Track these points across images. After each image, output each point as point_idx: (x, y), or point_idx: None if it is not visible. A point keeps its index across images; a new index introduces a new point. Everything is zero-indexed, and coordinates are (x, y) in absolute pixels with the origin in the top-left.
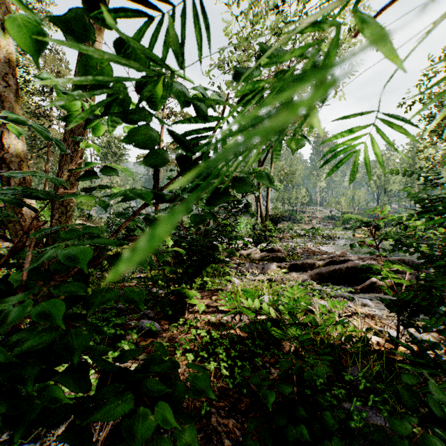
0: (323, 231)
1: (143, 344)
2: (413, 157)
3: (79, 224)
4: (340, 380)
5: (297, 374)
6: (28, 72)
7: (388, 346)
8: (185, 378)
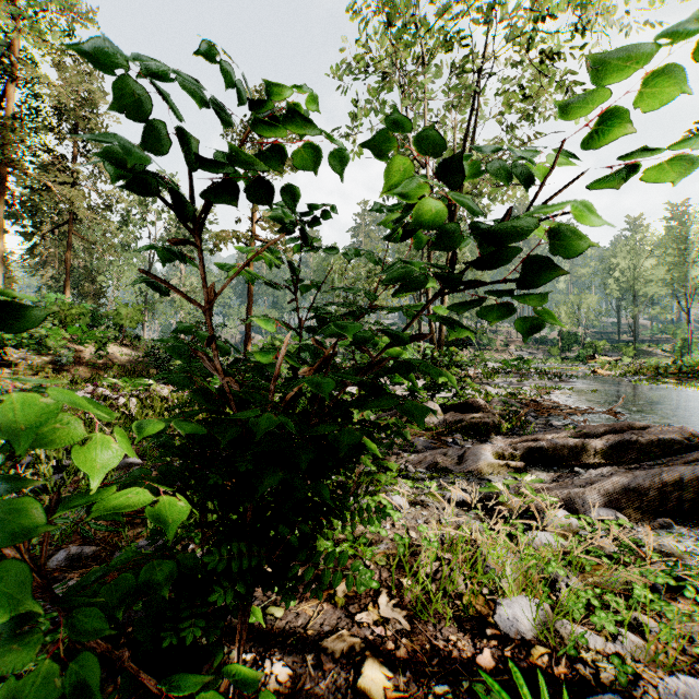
0: (533, 363)
1: None
2: (684, 238)
3: None
4: None
5: None
6: (34, 96)
7: None
8: None
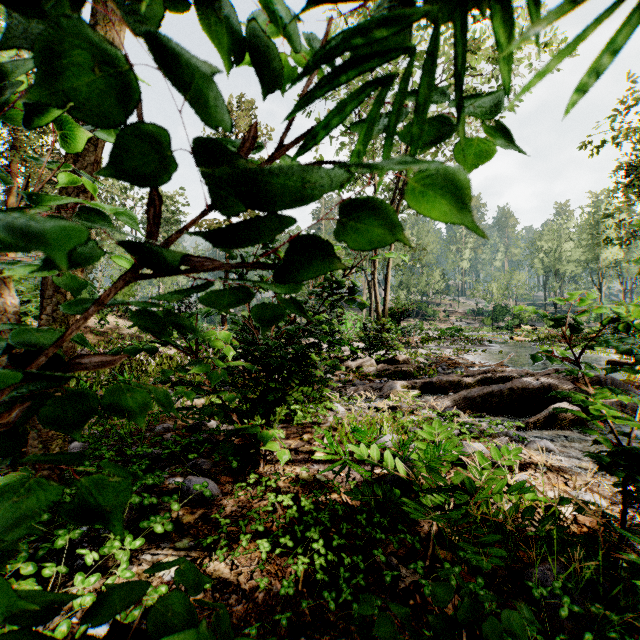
0: (466, 331)
1: (188, 520)
2: (597, 225)
3: (13, 325)
4: (520, 590)
5: (466, 627)
6: None
7: (593, 525)
8: (254, 585)
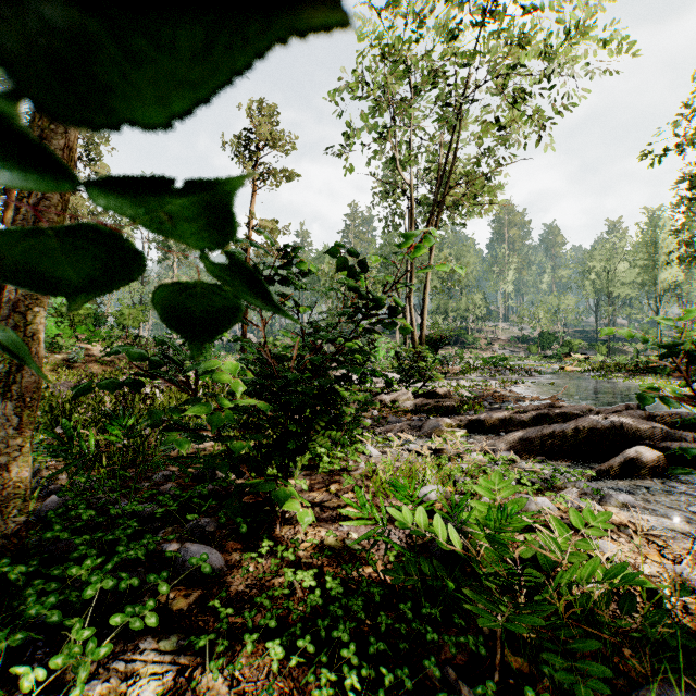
0: (510, 360)
1: (179, 606)
2: (654, 244)
3: None
4: None
5: None
6: None
7: None
8: None
